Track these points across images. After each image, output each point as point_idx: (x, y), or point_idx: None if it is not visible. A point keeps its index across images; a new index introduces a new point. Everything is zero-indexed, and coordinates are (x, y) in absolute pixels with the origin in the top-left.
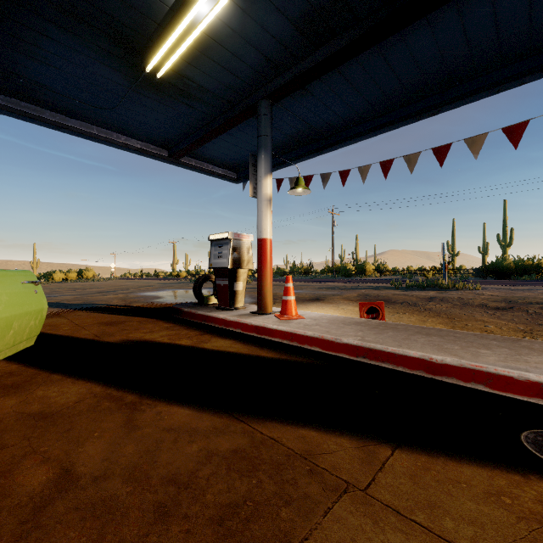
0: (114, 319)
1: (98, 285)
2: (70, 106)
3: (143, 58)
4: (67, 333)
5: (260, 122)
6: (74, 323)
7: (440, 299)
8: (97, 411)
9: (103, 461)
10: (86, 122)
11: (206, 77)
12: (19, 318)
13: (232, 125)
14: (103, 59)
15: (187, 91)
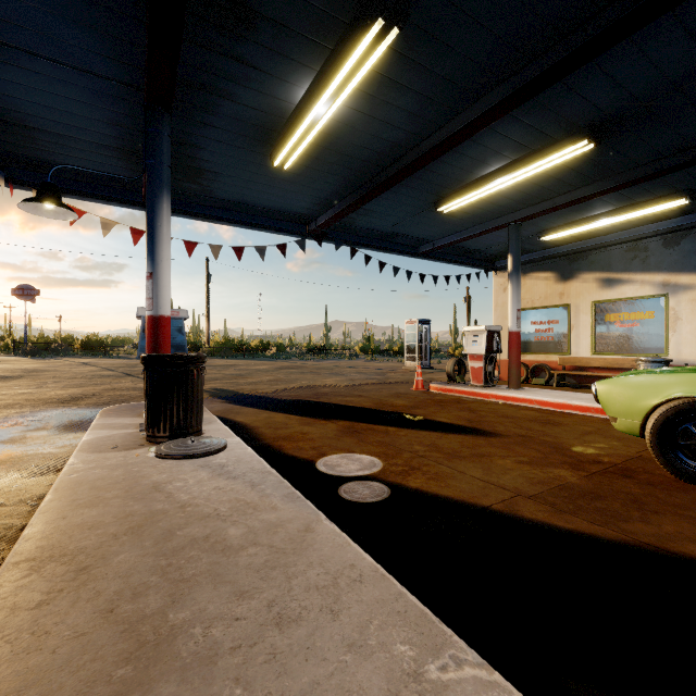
0: None
1: None
2: None
3: None
4: None
5: None
6: None
7: None
8: None
9: None
10: None
11: None
12: None
13: None
14: None
15: None
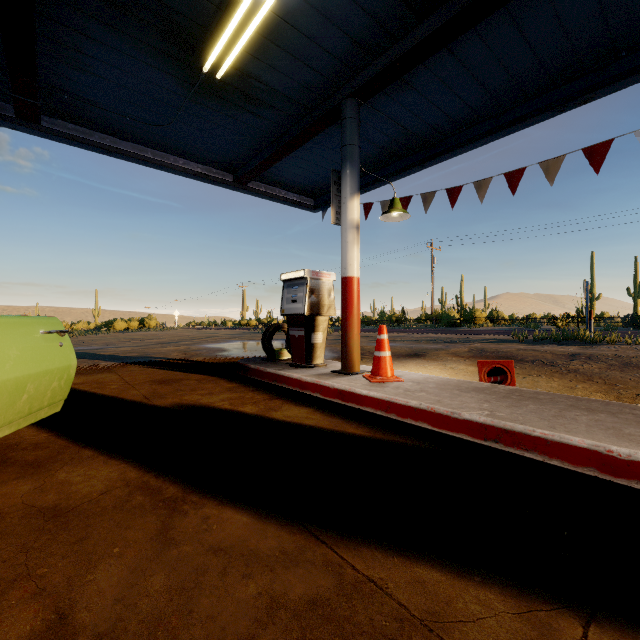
0: (169, 376)
1: (160, 335)
2: (121, 125)
3: (200, 54)
4: (113, 393)
5: (344, 128)
6: (124, 380)
7: (587, 357)
8: (125, 510)
9: (115, 602)
10: (140, 144)
11: (277, 75)
12: (36, 379)
13: (309, 136)
14: (154, 61)
15: (253, 95)
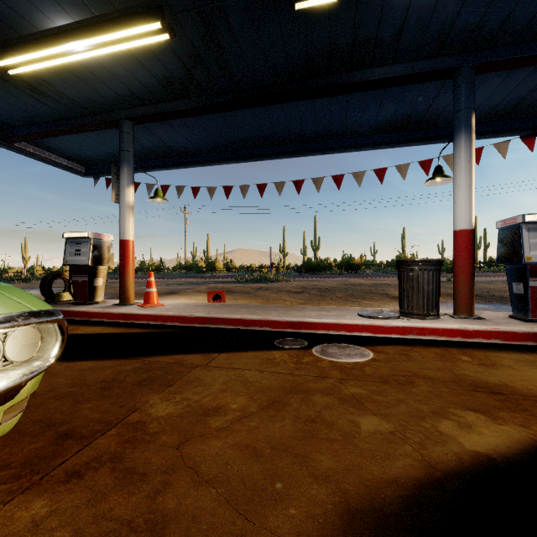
0: None
1: None
2: None
3: None
4: None
5: (123, 138)
6: None
7: (266, 289)
8: None
9: (46, 386)
10: None
11: (67, 86)
12: None
13: (90, 129)
14: None
15: (40, 89)
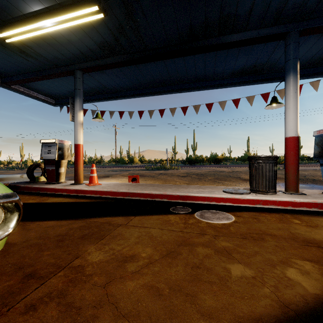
0: None
1: None
2: None
3: None
4: None
5: (76, 81)
6: None
7: (164, 174)
8: None
9: (22, 238)
10: None
11: (42, 49)
12: None
13: (57, 76)
14: None
15: (26, 51)
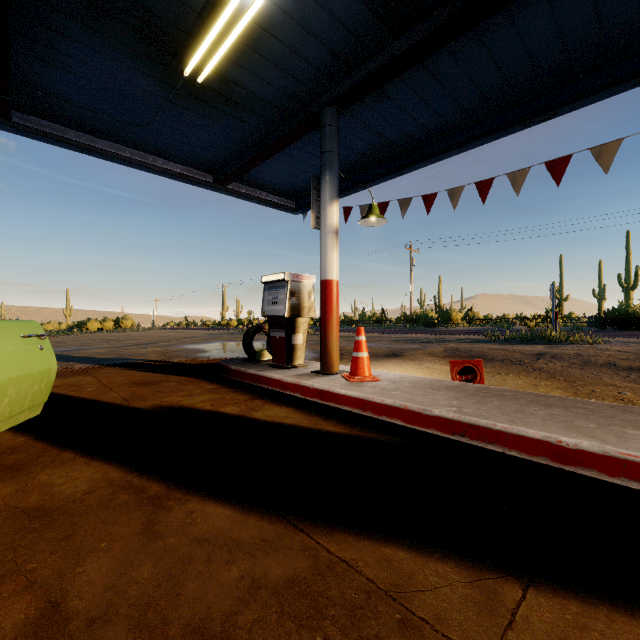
0: (148, 378)
1: (137, 336)
2: (98, 123)
3: (181, 58)
4: (91, 396)
5: (324, 135)
6: (101, 383)
7: (552, 356)
8: (111, 508)
9: (106, 590)
10: (117, 143)
11: (258, 81)
12: (17, 382)
13: (290, 141)
14: (134, 63)
15: (234, 99)
